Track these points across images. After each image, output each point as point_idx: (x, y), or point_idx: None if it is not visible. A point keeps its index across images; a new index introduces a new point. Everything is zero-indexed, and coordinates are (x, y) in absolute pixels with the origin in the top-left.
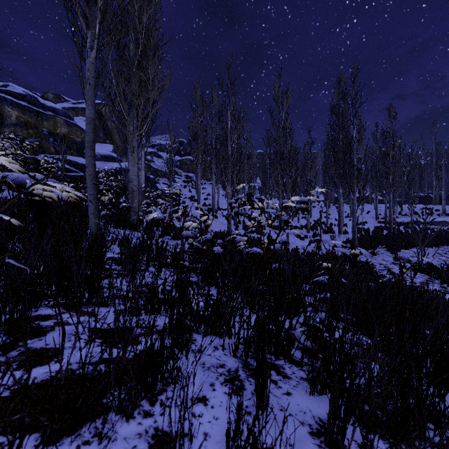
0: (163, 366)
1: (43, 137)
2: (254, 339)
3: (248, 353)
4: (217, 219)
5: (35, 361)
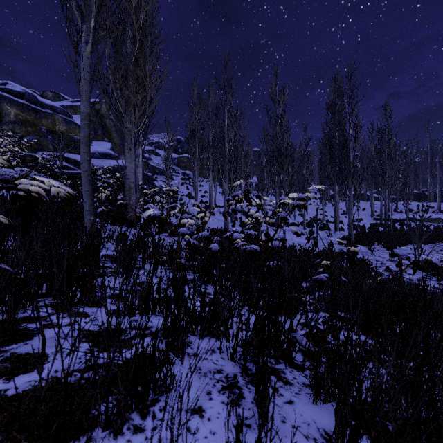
0: (155, 374)
1: (42, 135)
2: (253, 342)
3: (246, 357)
4: (214, 216)
5: (18, 369)
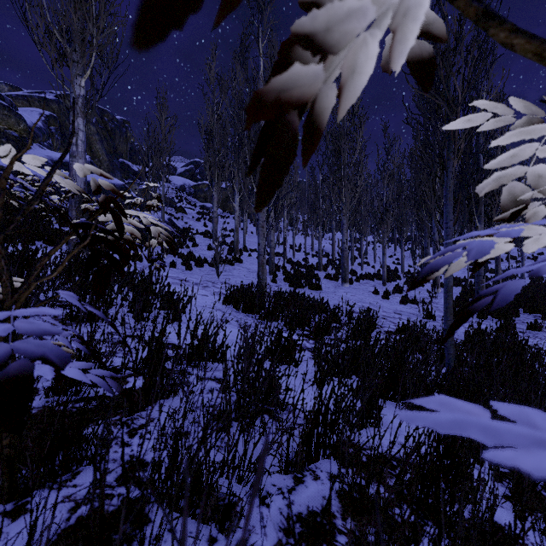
0: None
1: None
2: None
3: None
4: (242, 263)
5: None
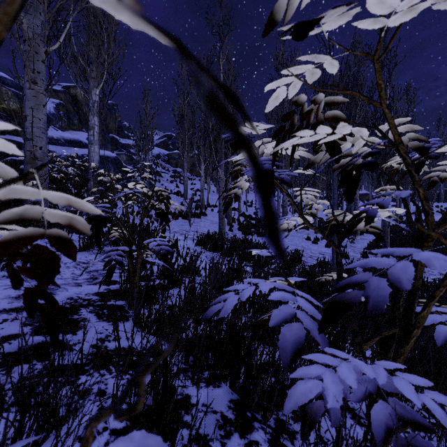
0: None
1: None
2: None
3: None
4: (207, 217)
5: None
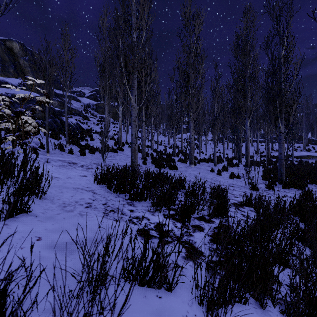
0: None
1: None
2: None
3: None
4: (123, 151)
5: None
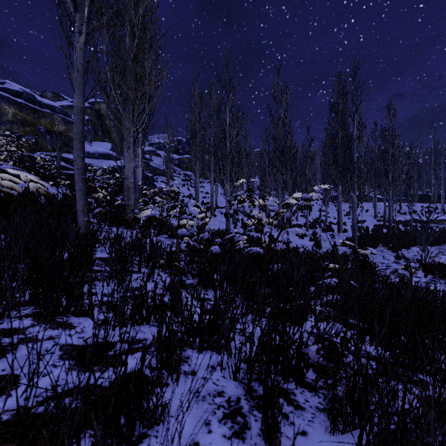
0: (143, 403)
1: (40, 135)
2: (258, 358)
3: (251, 377)
4: (216, 217)
5: None
